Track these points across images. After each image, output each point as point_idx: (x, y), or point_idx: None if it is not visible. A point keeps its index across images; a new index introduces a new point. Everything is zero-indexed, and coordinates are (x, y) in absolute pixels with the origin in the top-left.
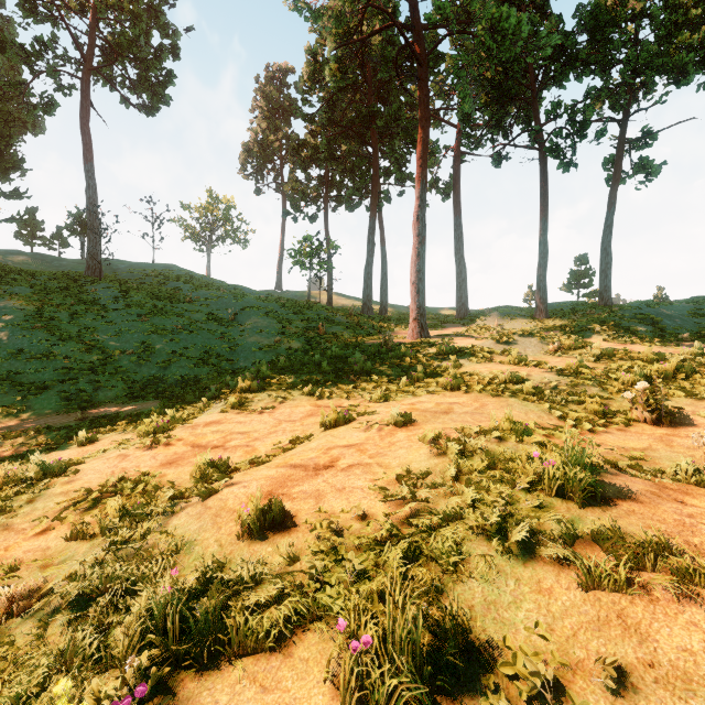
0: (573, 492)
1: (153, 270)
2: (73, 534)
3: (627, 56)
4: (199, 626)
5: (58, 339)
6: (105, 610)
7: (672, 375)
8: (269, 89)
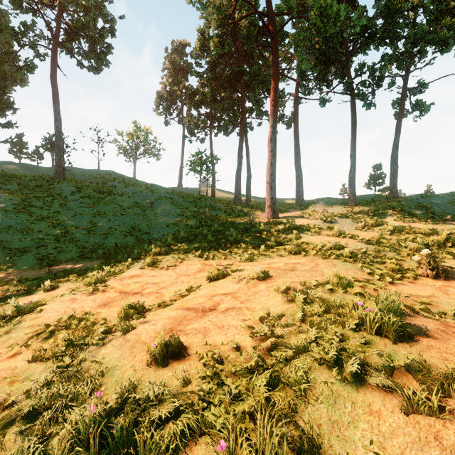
0: (388, 332)
1: (98, 174)
2: (33, 358)
3: (408, 33)
4: (114, 440)
5: (35, 219)
6: (47, 423)
7: (443, 244)
8: (174, 57)
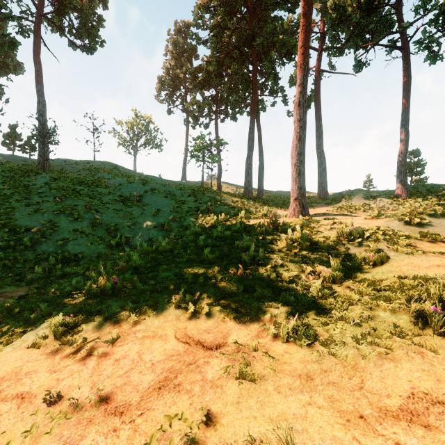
0: None
1: (91, 165)
2: None
3: None
4: None
5: None
6: None
7: None
8: (176, 39)
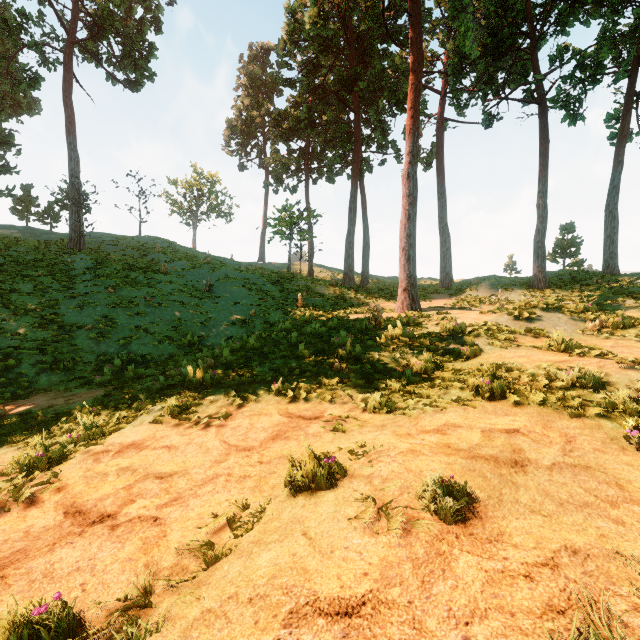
0: None
1: (137, 242)
2: None
3: None
4: None
5: (12, 313)
6: None
7: None
8: (252, 68)
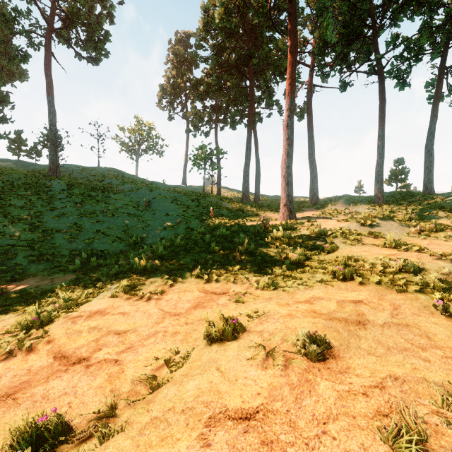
0: None
1: (97, 171)
2: None
3: None
4: None
5: (10, 221)
6: None
7: None
8: (177, 48)
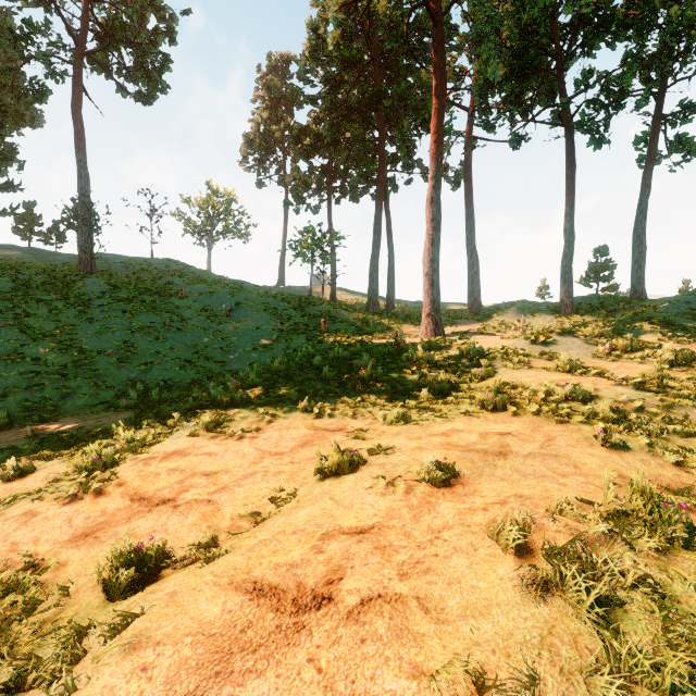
0: None
1: (150, 264)
2: None
3: (669, 16)
4: None
5: (30, 338)
6: None
7: None
8: (271, 79)
